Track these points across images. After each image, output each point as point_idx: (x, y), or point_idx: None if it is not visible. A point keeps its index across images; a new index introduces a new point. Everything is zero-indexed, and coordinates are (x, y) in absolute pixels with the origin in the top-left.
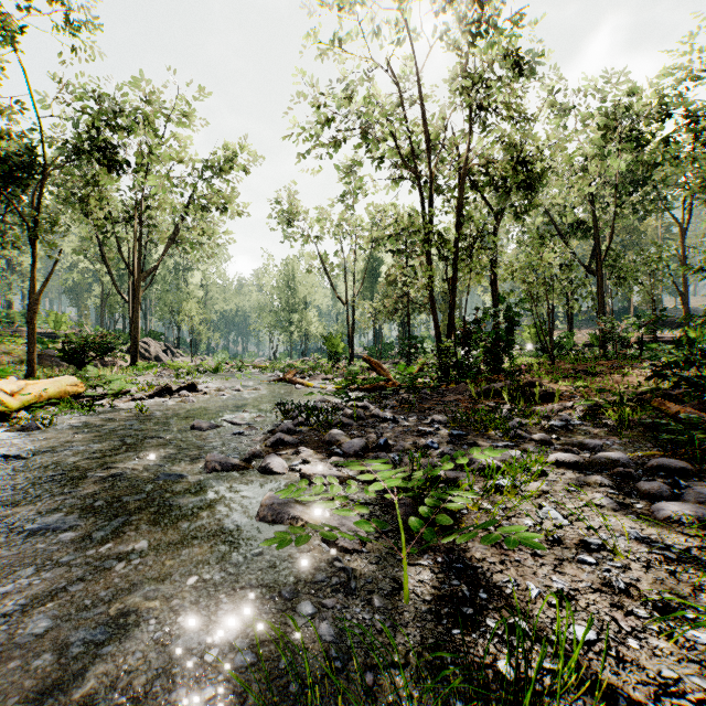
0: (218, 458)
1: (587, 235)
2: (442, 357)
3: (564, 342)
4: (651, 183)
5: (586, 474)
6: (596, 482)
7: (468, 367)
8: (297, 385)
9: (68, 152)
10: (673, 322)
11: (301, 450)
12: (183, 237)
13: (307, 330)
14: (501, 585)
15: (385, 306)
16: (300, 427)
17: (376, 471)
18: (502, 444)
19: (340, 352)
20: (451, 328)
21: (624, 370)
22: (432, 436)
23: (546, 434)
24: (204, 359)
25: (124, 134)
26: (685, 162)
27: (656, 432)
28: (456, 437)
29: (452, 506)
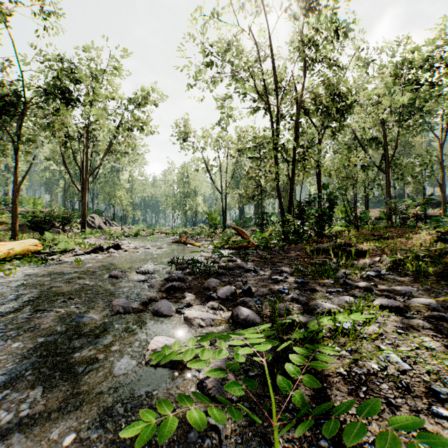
0: (122, 302)
1: (378, 147)
2: (285, 226)
3: (363, 217)
4: (419, 113)
5: (406, 317)
6: (418, 325)
7: (302, 233)
8: (188, 245)
9: (40, 93)
10: (433, 204)
11: (186, 295)
12: (116, 149)
13: (196, 209)
14: (368, 446)
15: (246, 193)
16: (187, 276)
17: (243, 315)
18: (335, 289)
19: (217, 223)
20: (291, 207)
21: (407, 235)
22: (283, 283)
23: (365, 281)
24: (130, 227)
25: (76, 80)
26: (444, 98)
27: (446, 281)
28: (300, 284)
29: (319, 366)
